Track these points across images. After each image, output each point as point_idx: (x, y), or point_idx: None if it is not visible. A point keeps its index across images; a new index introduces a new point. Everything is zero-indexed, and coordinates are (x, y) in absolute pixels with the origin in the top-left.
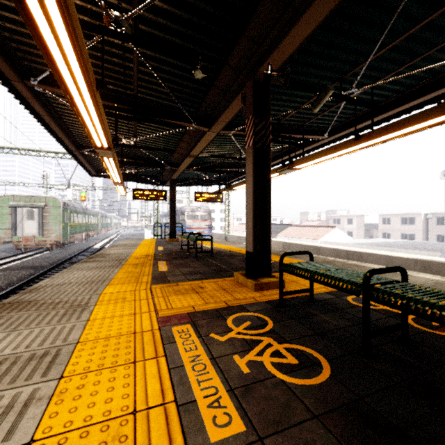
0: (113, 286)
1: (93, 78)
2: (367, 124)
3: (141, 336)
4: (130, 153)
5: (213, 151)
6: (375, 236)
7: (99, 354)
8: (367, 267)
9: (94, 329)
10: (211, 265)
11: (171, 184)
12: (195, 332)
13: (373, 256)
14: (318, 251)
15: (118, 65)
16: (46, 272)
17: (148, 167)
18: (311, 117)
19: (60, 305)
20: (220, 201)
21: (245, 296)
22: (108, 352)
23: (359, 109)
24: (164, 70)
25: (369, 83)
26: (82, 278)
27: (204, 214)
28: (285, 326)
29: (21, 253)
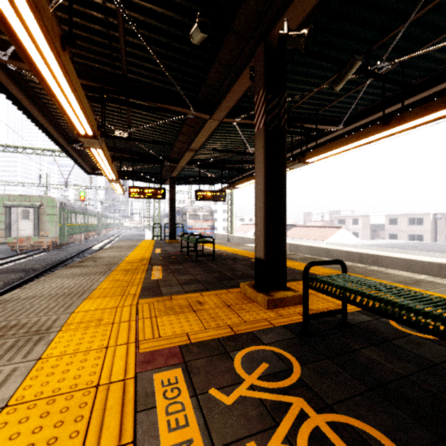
0: (92, 301)
1: (54, 29)
2: (390, 110)
3: (105, 392)
4: (126, 148)
5: (215, 145)
6: (381, 236)
7: (26, 437)
8: (394, 274)
9: (40, 376)
10: (212, 271)
11: (171, 182)
12: (186, 385)
13: (390, 259)
14: (327, 253)
15: (102, 35)
16: (37, 276)
17: (146, 164)
18: (326, 104)
19: (13, 331)
20: (222, 200)
21: (255, 317)
22: (42, 432)
23: (380, 94)
24: (156, 41)
25: (398, 58)
26: (58, 289)
27: (206, 214)
28: (319, 372)
29: (16, 254)
